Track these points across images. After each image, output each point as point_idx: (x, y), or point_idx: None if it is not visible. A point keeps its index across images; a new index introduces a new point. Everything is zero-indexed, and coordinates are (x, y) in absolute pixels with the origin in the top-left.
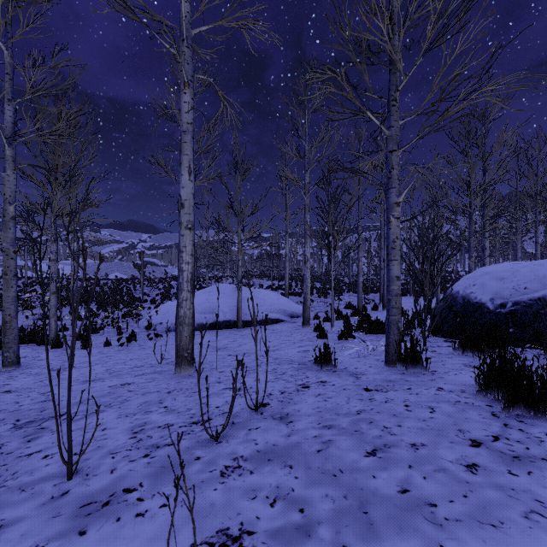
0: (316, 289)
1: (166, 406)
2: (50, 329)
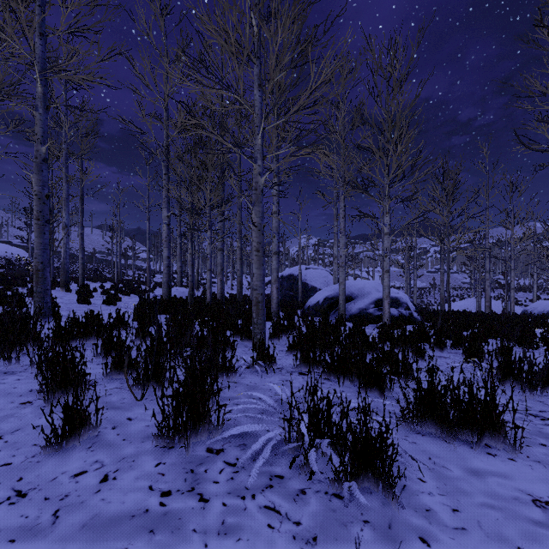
0: None
1: None
2: None
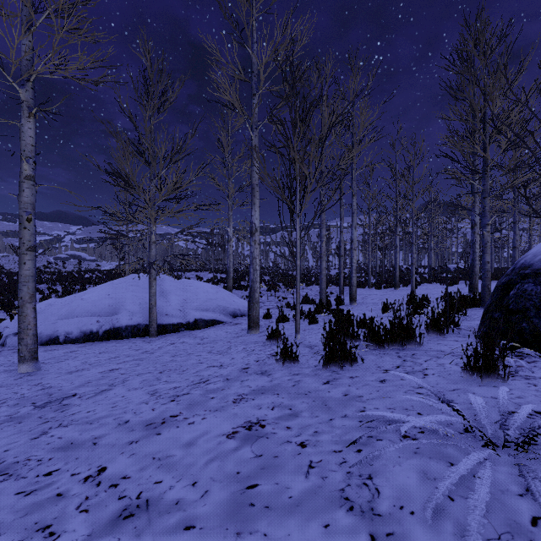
0: (265, 282)
1: None
2: None
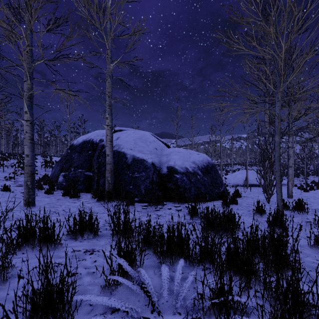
0: None
1: None
2: None
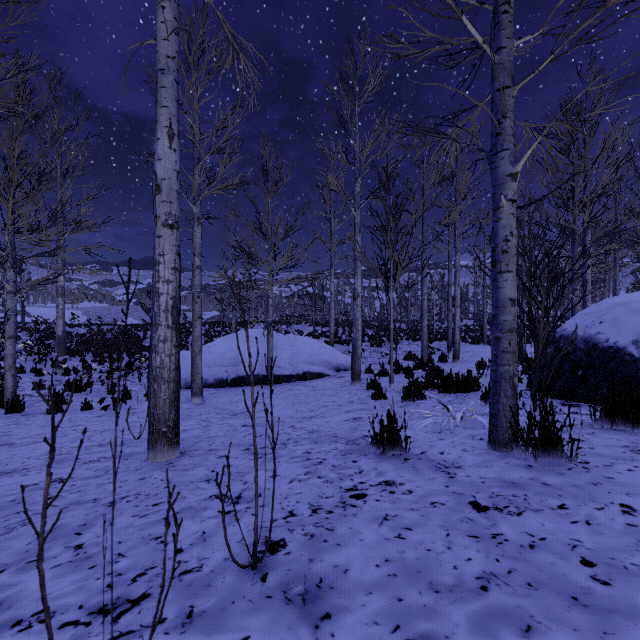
0: (368, 336)
1: (81, 544)
2: (6, 387)
